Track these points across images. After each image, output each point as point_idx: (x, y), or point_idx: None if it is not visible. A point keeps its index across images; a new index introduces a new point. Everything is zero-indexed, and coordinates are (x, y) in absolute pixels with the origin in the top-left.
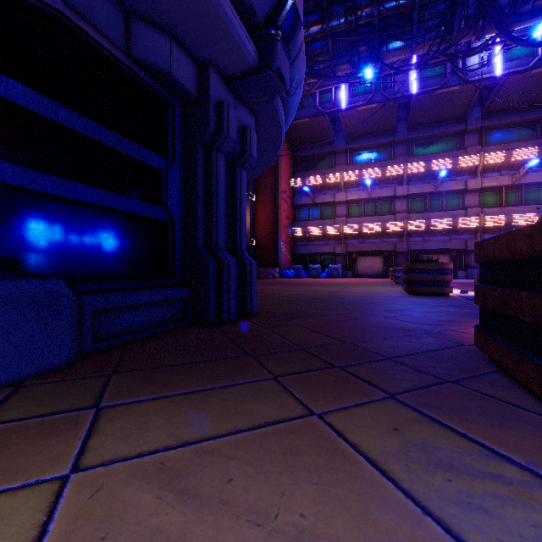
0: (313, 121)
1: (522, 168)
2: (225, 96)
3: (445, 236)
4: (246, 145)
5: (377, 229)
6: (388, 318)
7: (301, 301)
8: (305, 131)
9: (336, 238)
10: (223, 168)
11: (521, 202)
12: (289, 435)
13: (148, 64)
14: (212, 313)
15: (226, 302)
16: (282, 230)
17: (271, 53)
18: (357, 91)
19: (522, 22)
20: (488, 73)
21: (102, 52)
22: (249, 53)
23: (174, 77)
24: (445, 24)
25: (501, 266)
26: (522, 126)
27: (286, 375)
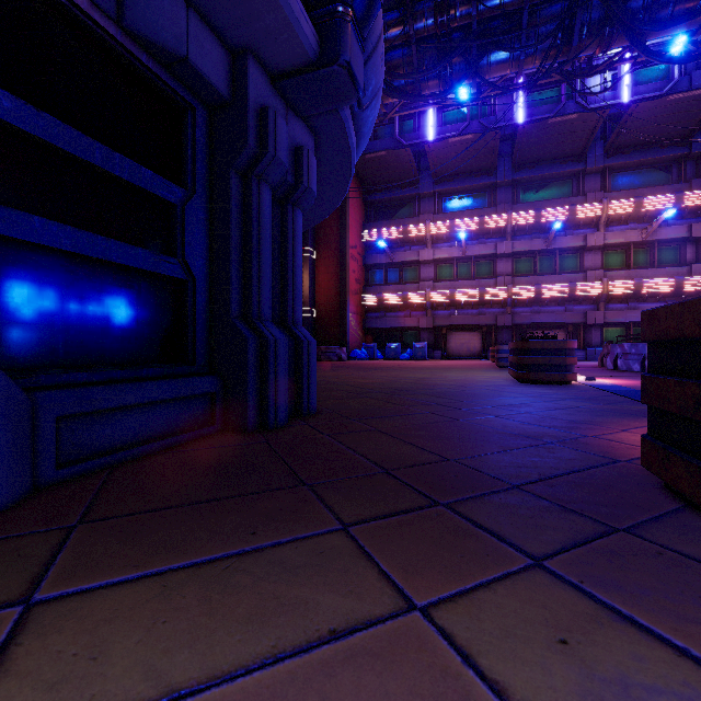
0: (392, 155)
1: (654, 220)
2: (271, 101)
3: (560, 306)
4: (302, 173)
5: (473, 297)
6: (500, 417)
7: (377, 392)
8: (381, 168)
9: (421, 308)
10: (268, 204)
11: (653, 264)
12: (373, 664)
13: (153, 43)
14: (252, 414)
15: (272, 398)
16: (351, 298)
17: (337, 40)
18: (448, 117)
19: (659, 32)
20: (612, 99)
21: (78, 16)
22: (305, 37)
23: (193, 65)
24: (562, 30)
25: (694, 347)
26: (655, 168)
27: (363, 522)
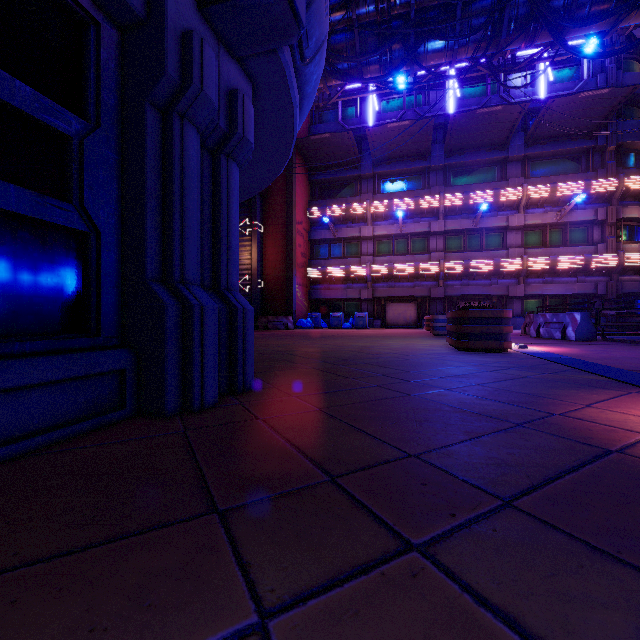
0: (335, 138)
1: (567, 204)
2: (198, 29)
3: (486, 280)
4: (237, 120)
5: (409, 271)
6: (452, 391)
7: (321, 362)
8: (325, 150)
9: (362, 281)
10: (194, 149)
11: (565, 243)
12: None
13: None
14: (172, 395)
15: (198, 375)
16: (297, 270)
17: None
18: (387, 106)
19: (577, 30)
20: (531, 95)
21: None
22: None
23: None
24: (492, 24)
25: None
26: (567, 158)
27: (295, 603)
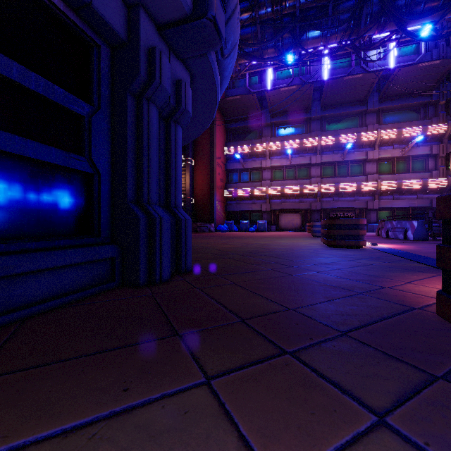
0: (244, 98)
1: (410, 143)
2: (158, 44)
3: (351, 197)
4: (181, 99)
5: (296, 191)
6: (320, 273)
7: (234, 254)
8: (236, 107)
9: (262, 198)
10: (155, 119)
11: (409, 171)
12: None
13: None
14: (143, 273)
15: (158, 261)
16: (217, 191)
17: None
18: (280, 75)
19: (415, 21)
20: (383, 65)
21: None
22: None
23: (95, 10)
24: (354, 18)
25: None
26: (410, 110)
27: (224, 374)
